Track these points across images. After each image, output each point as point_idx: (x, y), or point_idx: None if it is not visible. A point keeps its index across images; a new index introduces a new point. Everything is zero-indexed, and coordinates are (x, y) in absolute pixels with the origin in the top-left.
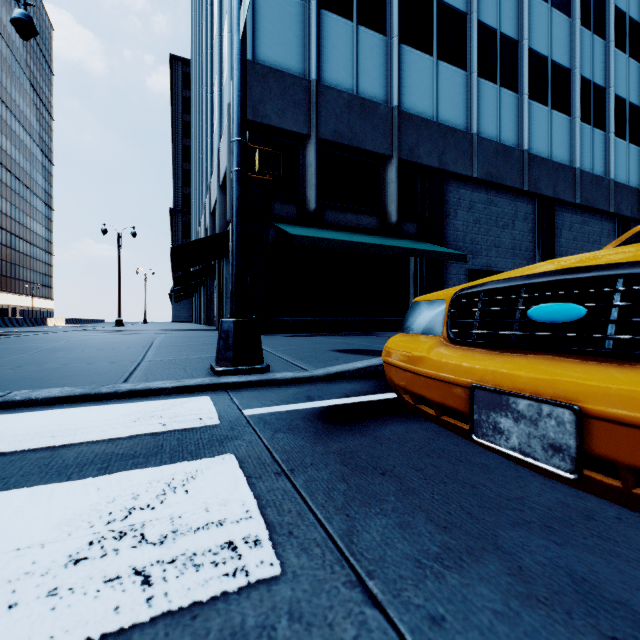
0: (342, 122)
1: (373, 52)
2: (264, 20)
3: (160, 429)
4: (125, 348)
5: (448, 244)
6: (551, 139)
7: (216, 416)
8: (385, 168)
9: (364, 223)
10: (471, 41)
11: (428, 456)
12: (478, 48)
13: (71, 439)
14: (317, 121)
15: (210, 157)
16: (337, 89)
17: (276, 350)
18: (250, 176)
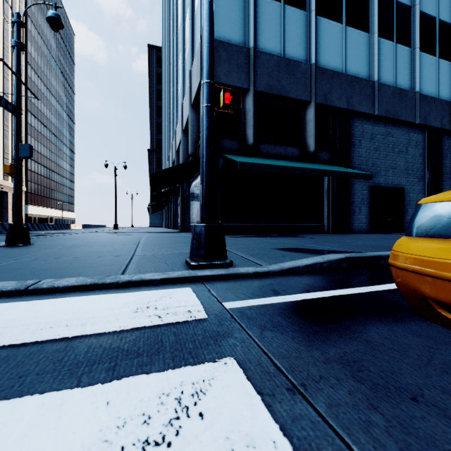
0: (273, 78)
1: (296, 24)
2: (216, 7)
3: (157, 322)
4: (121, 245)
5: (354, 167)
6: (438, 82)
7: (202, 309)
8: (305, 111)
9: (289, 153)
10: (373, 9)
11: (448, 373)
12: (378, 14)
13: (82, 330)
14: (254, 78)
15: (176, 111)
16: (269, 53)
17: (231, 248)
18: (216, 110)
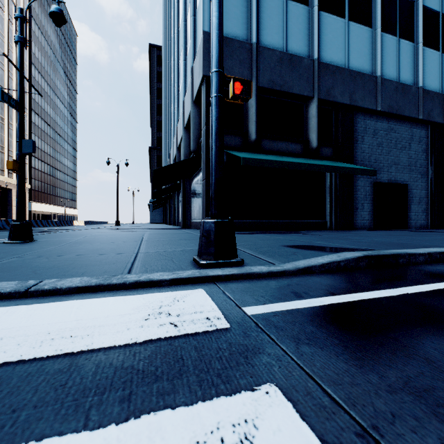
0: (275, 73)
1: (298, 19)
2: None
3: (173, 332)
4: (124, 242)
5: (356, 163)
6: (442, 77)
7: (222, 315)
8: (307, 106)
9: (291, 149)
10: (375, 4)
11: None
12: (381, 9)
13: (89, 343)
14: (257, 73)
15: (177, 108)
16: (271, 49)
17: (237, 245)
18: (226, 101)
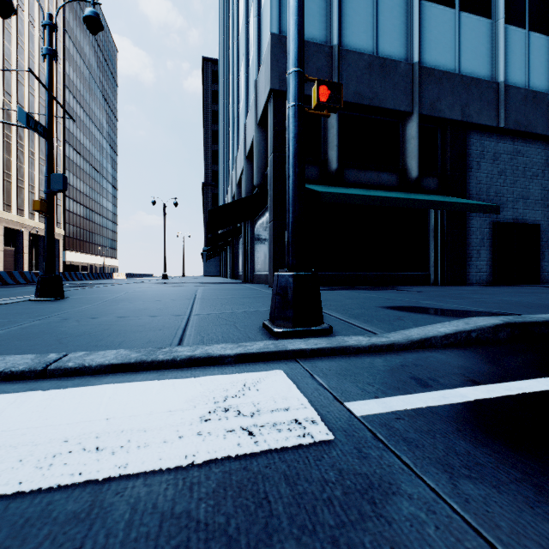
0: (363, 83)
1: (393, 12)
2: None
3: (248, 446)
4: (173, 300)
5: (470, 197)
6: None
7: (317, 417)
8: (404, 125)
9: (383, 180)
10: None
11: None
12: None
13: (122, 462)
14: None
15: (236, 134)
16: (358, 52)
17: None
18: (307, 112)
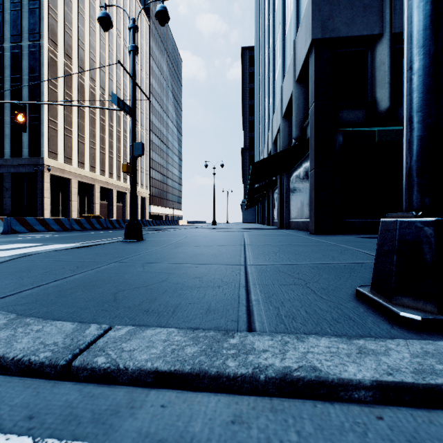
0: None
1: None
2: None
3: None
4: (225, 245)
5: None
6: None
7: None
8: None
9: None
10: None
11: None
12: None
13: None
14: (390, 16)
15: (272, 99)
16: None
17: None
18: None
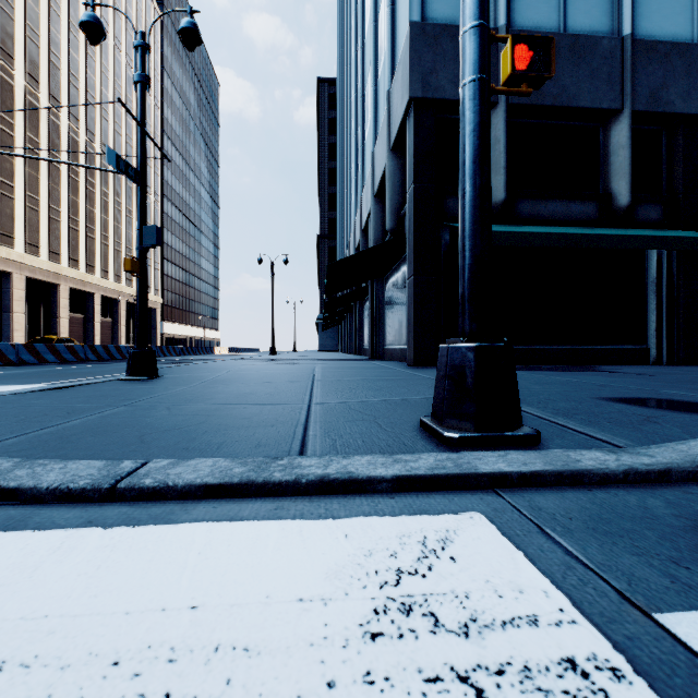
0: None
1: None
2: None
3: None
4: (286, 382)
5: None
6: None
7: (619, 659)
8: (608, 130)
9: (574, 212)
10: None
11: None
12: None
13: None
14: None
15: (361, 167)
16: (535, 31)
17: None
18: (494, 90)
